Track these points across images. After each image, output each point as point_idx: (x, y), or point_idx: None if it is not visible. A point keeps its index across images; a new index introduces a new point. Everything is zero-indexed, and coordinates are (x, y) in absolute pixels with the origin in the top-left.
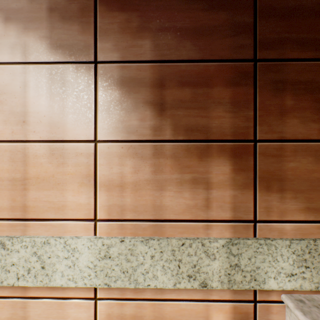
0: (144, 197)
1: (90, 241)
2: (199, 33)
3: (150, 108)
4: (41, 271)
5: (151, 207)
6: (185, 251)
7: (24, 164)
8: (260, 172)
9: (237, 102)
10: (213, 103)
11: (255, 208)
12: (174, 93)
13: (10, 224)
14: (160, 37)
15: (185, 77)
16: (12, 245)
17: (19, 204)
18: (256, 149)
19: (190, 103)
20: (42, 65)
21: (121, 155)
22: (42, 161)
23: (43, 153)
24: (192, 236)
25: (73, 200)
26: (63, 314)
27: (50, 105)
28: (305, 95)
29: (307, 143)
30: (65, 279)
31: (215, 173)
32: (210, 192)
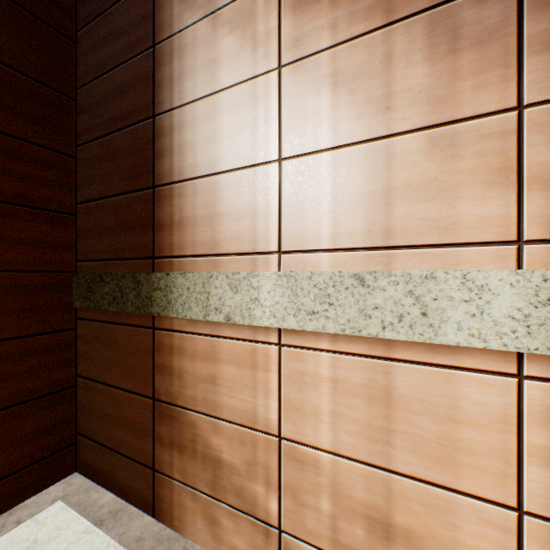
0: None
1: (515, 275)
2: None
3: None
4: (420, 320)
5: None
6: None
7: (386, 170)
8: None
9: None
10: None
11: None
12: None
13: (366, 255)
14: None
15: None
16: (373, 281)
17: (378, 226)
18: None
19: None
20: (415, 18)
21: None
22: (416, 160)
23: (417, 148)
24: None
25: (472, 212)
26: (453, 392)
27: (430, 73)
28: None
29: None
30: (464, 334)
31: None
32: None
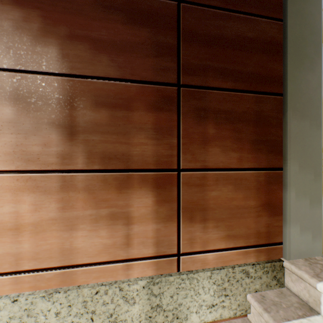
0: (48, 240)
1: None
2: (119, 48)
3: (57, 131)
4: None
5: (58, 251)
6: (100, 300)
7: None
8: (184, 202)
9: (161, 128)
10: (134, 128)
11: (179, 240)
12: (88, 114)
13: None
14: (70, 46)
15: (102, 96)
16: None
17: None
18: (180, 179)
19: (107, 127)
20: None
21: (16, 189)
22: None
23: None
24: (110, 279)
25: None
26: None
27: None
28: (226, 124)
29: (228, 172)
30: None
31: (136, 206)
32: (131, 228)
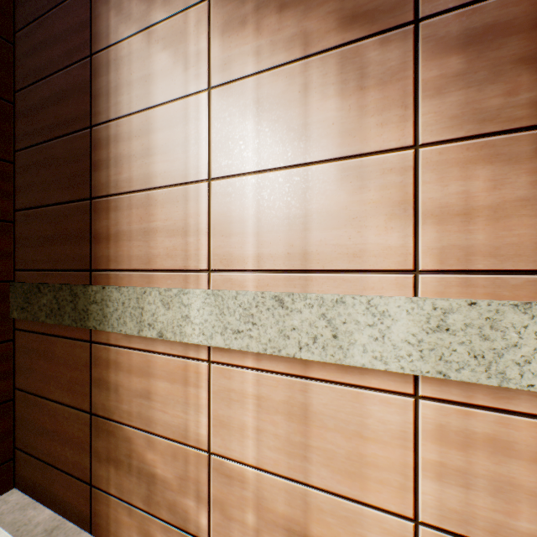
0: (514, 230)
1: (410, 302)
2: None
3: (529, 69)
4: (332, 342)
5: (530, 247)
6: None
7: (304, 196)
8: None
9: None
10: None
11: None
12: None
13: (286, 277)
14: None
15: None
16: (292, 303)
17: (297, 250)
18: None
19: None
20: (329, 53)
21: (465, 162)
22: (329, 189)
23: (330, 177)
24: None
25: (377, 241)
26: (361, 410)
27: (341, 107)
28: None
29: None
30: (368, 356)
31: None
32: None
